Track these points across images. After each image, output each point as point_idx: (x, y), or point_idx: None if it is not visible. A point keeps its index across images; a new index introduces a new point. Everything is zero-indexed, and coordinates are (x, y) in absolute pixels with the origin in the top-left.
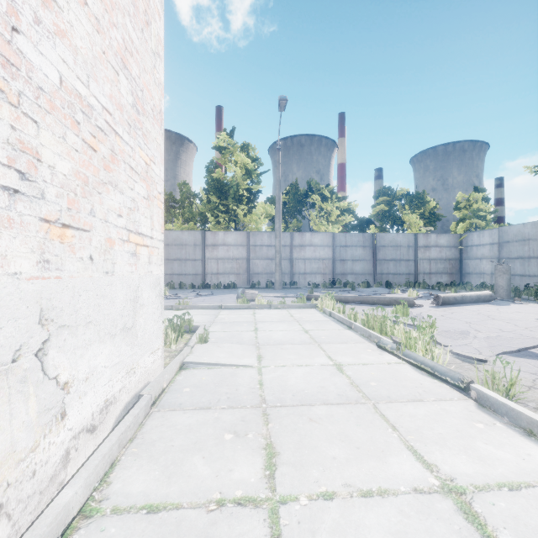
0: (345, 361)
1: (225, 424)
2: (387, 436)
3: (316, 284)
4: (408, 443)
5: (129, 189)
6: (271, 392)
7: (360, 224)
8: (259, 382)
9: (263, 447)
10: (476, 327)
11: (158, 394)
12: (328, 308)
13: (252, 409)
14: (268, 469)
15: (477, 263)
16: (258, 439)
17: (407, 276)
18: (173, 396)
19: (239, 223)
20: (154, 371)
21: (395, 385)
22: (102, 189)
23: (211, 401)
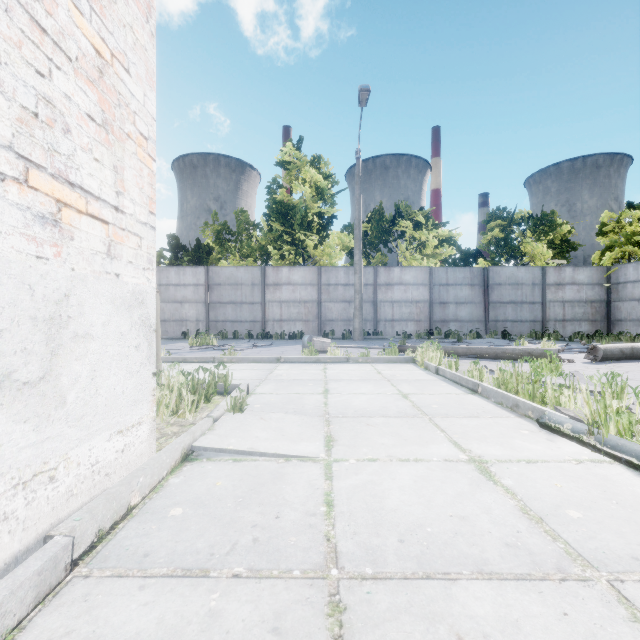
0: (490, 454)
1: None
2: None
3: (408, 334)
4: None
5: (26, 66)
6: (351, 527)
7: (464, 258)
8: (325, 499)
9: None
10: None
11: (111, 523)
12: (432, 362)
13: (304, 585)
14: None
15: (634, 306)
16: None
17: (531, 323)
18: (141, 528)
19: (308, 259)
20: (125, 466)
21: (628, 520)
22: None
23: (215, 549)
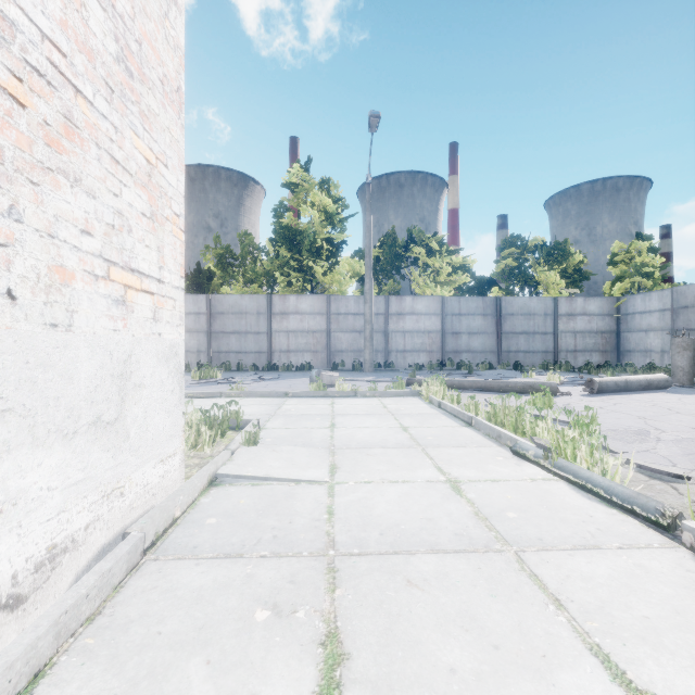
0: (465, 476)
1: (261, 589)
2: (547, 622)
3: (419, 365)
4: (589, 638)
5: (108, 193)
6: (346, 527)
7: (478, 286)
8: (327, 510)
9: (321, 641)
10: (655, 424)
11: (163, 529)
12: (436, 396)
13: (311, 560)
14: (325, 694)
15: (642, 337)
16: (314, 622)
17: (543, 354)
18: (187, 532)
19: (317, 285)
20: (165, 489)
21: (548, 518)
22: (42, 178)
23: (245, 542)
